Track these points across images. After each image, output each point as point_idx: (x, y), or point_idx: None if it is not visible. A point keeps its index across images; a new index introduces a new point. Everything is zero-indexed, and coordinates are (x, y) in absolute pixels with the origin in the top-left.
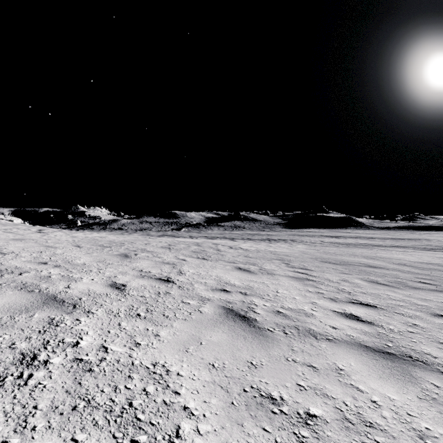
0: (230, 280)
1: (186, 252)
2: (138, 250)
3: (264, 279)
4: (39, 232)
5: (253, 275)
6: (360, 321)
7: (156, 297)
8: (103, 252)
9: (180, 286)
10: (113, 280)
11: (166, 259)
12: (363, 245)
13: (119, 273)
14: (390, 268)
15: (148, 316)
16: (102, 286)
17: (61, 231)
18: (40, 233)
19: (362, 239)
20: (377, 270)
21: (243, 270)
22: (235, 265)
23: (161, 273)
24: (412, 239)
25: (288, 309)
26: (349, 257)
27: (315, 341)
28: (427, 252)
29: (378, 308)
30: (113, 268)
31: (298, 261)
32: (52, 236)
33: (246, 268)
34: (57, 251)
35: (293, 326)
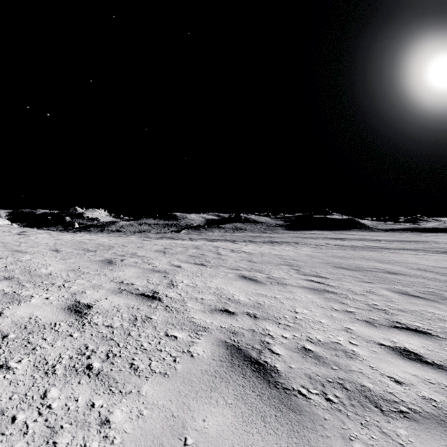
0: (234, 294)
1: (183, 256)
2: (127, 254)
3: (275, 291)
4: (18, 234)
5: (261, 285)
6: (427, 364)
7: (128, 326)
8: (83, 258)
9: (167, 305)
10: (77, 298)
11: (157, 266)
12: (371, 247)
13: (91, 286)
14: (412, 274)
15: (104, 370)
16: (54, 310)
17: (47, 233)
18: (19, 235)
19: (368, 241)
20: (400, 278)
21: (249, 280)
22: (239, 272)
23: (146, 286)
24: (420, 242)
25: (317, 342)
26: (361, 262)
27: (383, 420)
28: (440, 255)
29: (434, 336)
30: (86, 279)
31: (308, 266)
32: (32, 238)
33: (252, 277)
34: (24, 257)
35: (336, 381)
